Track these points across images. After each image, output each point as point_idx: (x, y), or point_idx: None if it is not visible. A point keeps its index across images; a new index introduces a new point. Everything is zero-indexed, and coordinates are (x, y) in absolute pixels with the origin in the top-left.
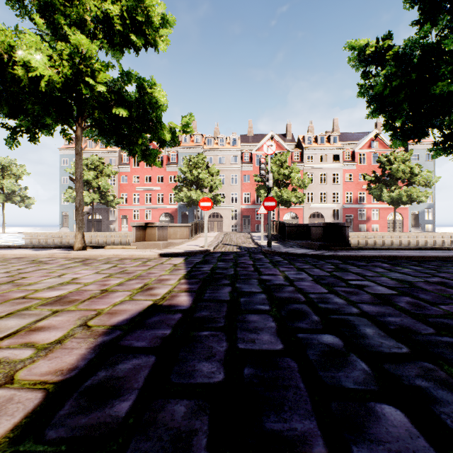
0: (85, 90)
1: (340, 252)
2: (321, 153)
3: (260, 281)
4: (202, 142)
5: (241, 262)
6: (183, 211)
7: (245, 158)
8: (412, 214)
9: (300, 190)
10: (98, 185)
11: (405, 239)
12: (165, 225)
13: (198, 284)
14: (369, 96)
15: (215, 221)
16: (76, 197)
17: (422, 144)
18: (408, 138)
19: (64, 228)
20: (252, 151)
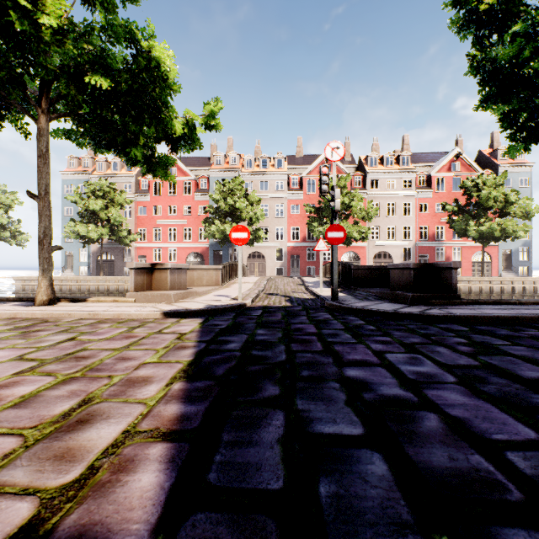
0: (21, 26)
1: (450, 308)
2: (389, 177)
3: (348, 387)
4: (239, 164)
5: (295, 328)
6: (216, 251)
7: (294, 184)
8: (502, 253)
9: (362, 224)
10: (107, 216)
11: (497, 285)
12: (182, 267)
13: (207, 402)
14: (486, 72)
15: (256, 263)
16: (38, 224)
17: (515, 166)
18: (535, 140)
19: (67, 272)
20: (302, 175)
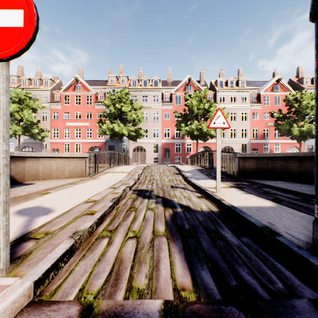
0: None
1: None
2: (232, 94)
3: None
4: (127, 84)
5: None
6: (111, 145)
7: (166, 99)
8: (307, 148)
9: None
10: (20, 117)
11: None
12: None
13: None
14: None
15: (139, 154)
16: None
17: None
18: None
19: None
20: (172, 92)
